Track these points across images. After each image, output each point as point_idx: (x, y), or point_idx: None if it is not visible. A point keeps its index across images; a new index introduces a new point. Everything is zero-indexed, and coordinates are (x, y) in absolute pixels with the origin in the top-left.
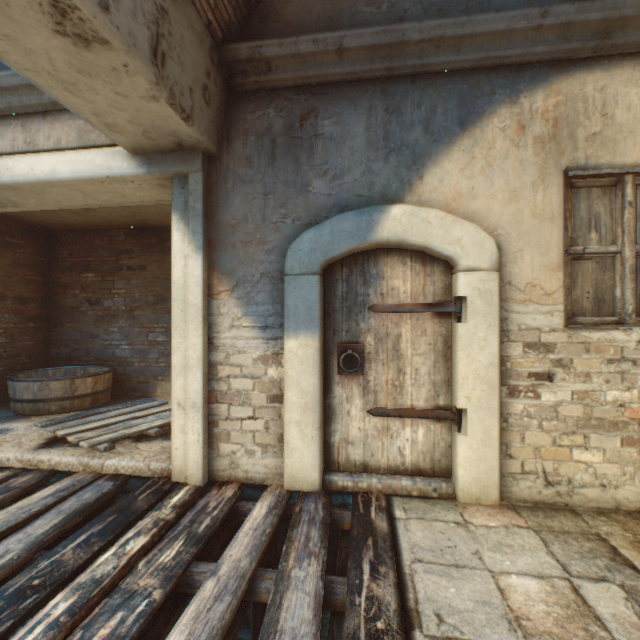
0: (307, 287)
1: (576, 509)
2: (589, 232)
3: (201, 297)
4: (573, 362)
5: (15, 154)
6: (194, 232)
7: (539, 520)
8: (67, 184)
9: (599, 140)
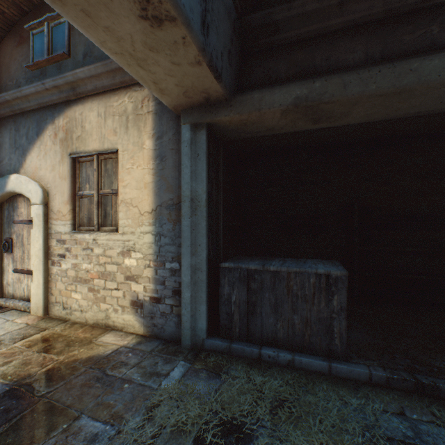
0: None
1: (70, 321)
2: (87, 184)
3: None
4: (73, 249)
5: None
6: None
7: (42, 322)
8: None
9: (81, 139)
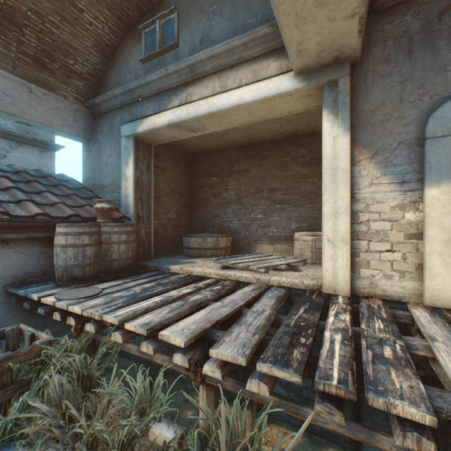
0: (449, 146)
1: None
2: None
3: (348, 164)
4: None
5: (214, 95)
6: (342, 119)
7: None
8: (246, 106)
9: None
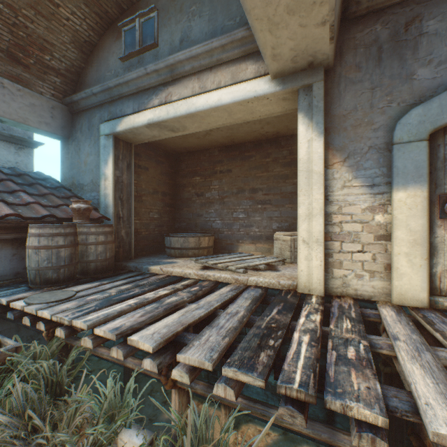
0: (415, 151)
1: None
2: None
3: (322, 167)
4: None
5: (193, 96)
6: (317, 123)
7: None
8: (225, 107)
9: None
